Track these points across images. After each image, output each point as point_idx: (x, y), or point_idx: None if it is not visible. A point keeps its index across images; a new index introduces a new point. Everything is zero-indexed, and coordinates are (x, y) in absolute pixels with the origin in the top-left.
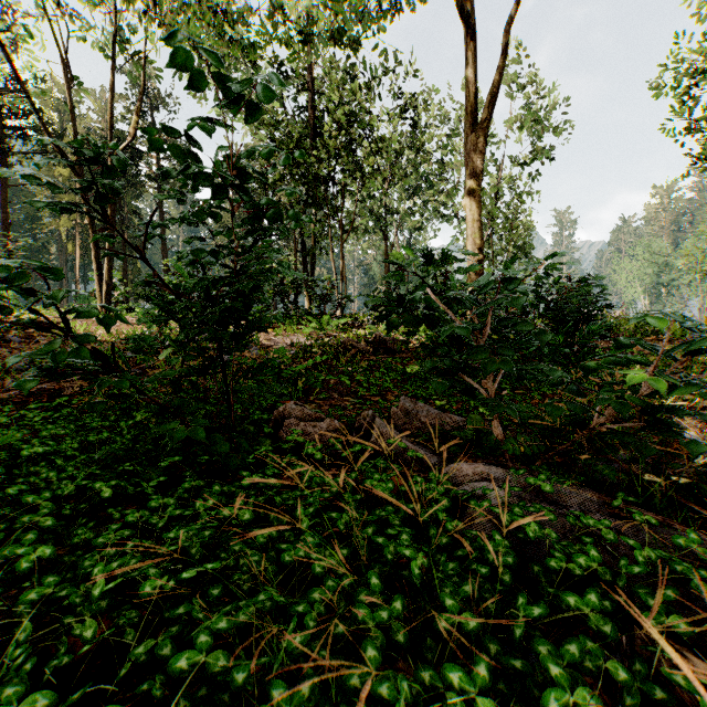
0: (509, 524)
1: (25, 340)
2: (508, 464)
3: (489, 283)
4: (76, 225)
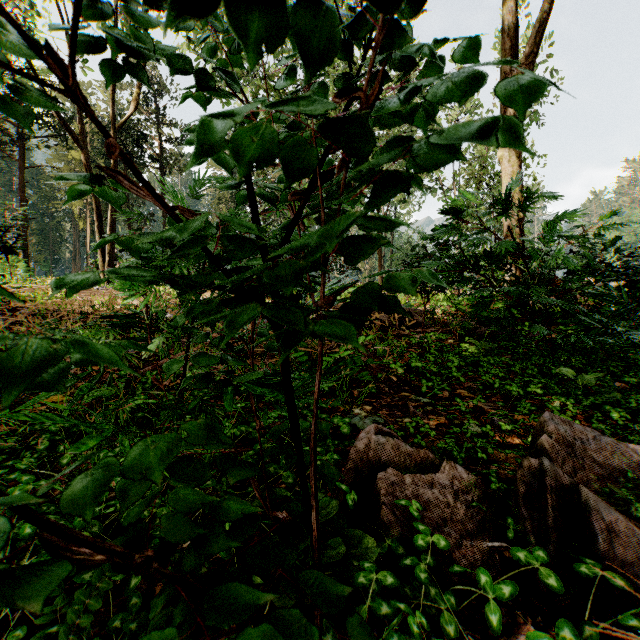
0: None
1: (6, 313)
2: None
3: None
4: (87, 204)
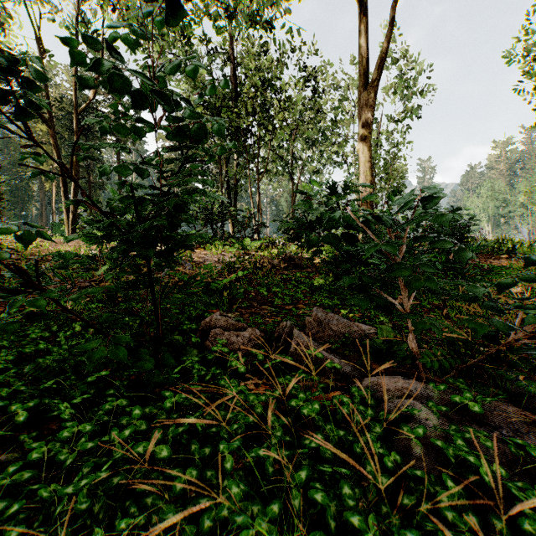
0: (455, 461)
1: None
2: (422, 375)
3: (409, 202)
4: (53, 169)
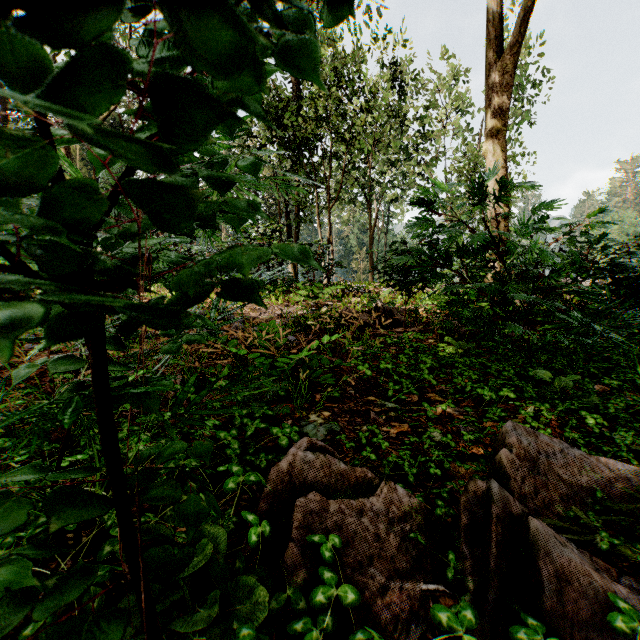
0: None
1: None
2: None
3: None
4: None
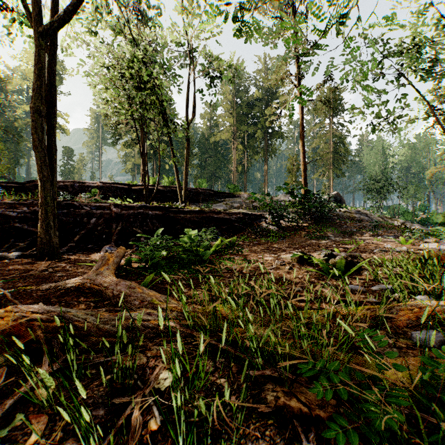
0: None
1: None
2: None
3: None
4: None
